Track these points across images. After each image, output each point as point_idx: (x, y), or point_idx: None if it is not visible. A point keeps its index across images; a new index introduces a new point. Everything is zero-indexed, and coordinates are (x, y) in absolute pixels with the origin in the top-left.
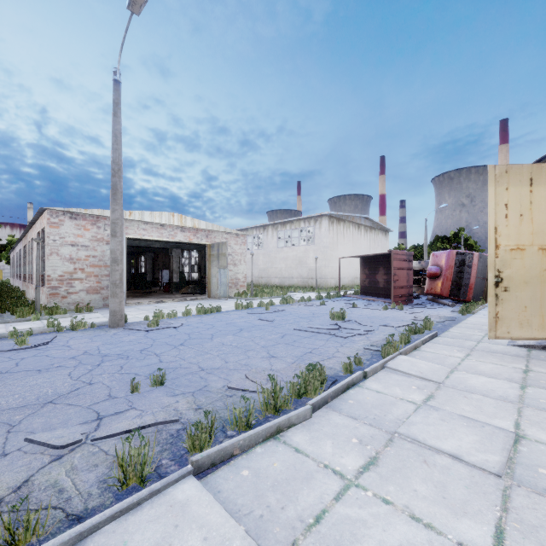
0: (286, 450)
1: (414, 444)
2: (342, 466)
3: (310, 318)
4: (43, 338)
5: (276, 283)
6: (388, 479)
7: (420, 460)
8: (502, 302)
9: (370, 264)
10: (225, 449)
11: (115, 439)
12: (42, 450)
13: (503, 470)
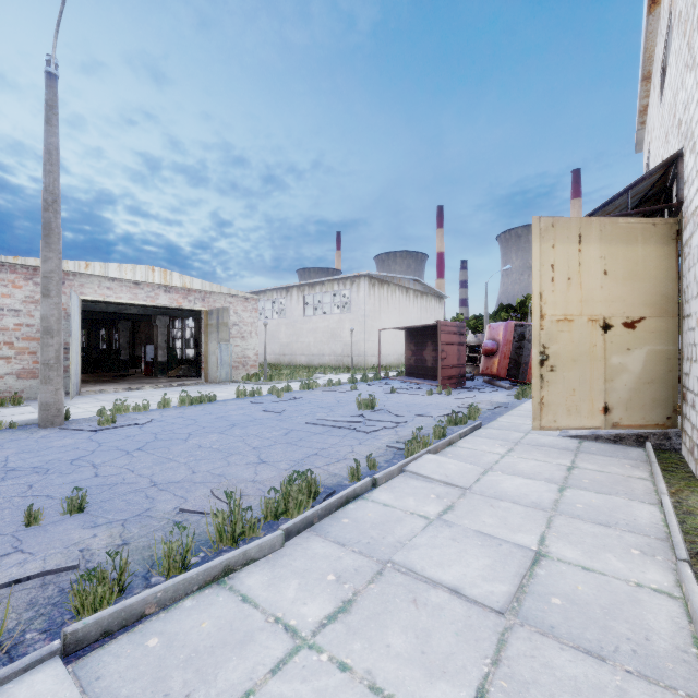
0: (228, 601)
1: (408, 577)
2: (300, 617)
3: (333, 408)
4: None
5: (303, 362)
6: (358, 631)
7: (408, 599)
8: (548, 384)
9: (417, 337)
10: (130, 608)
11: None
12: None
13: (508, 604)
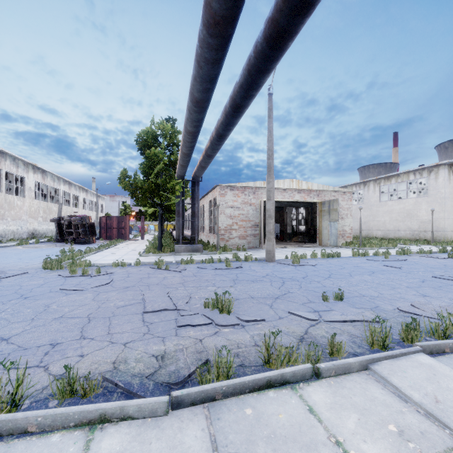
0: None
1: None
2: None
3: (444, 269)
4: (236, 264)
5: (379, 235)
6: None
7: None
8: None
9: None
10: (439, 345)
11: (339, 324)
12: (299, 320)
13: None
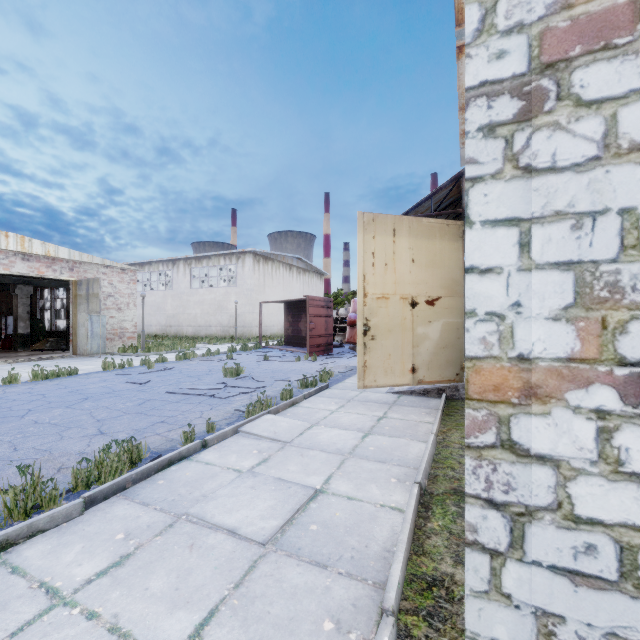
0: None
1: (196, 525)
2: (69, 578)
3: (201, 376)
4: None
5: (190, 333)
6: (123, 581)
7: (187, 545)
8: (370, 351)
9: (294, 310)
10: None
11: None
12: None
13: (272, 536)
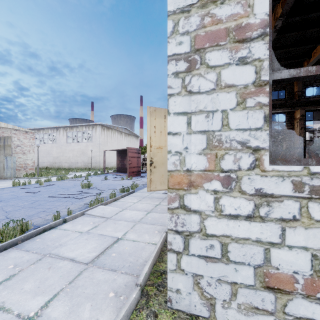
0: None
1: (54, 258)
2: None
3: (69, 188)
4: None
5: (66, 166)
6: (9, 287)
7: (47, 267)
8: (153, 173)
9: (121, 154)
10: None
11: None
12: None
13: (92, 260)
